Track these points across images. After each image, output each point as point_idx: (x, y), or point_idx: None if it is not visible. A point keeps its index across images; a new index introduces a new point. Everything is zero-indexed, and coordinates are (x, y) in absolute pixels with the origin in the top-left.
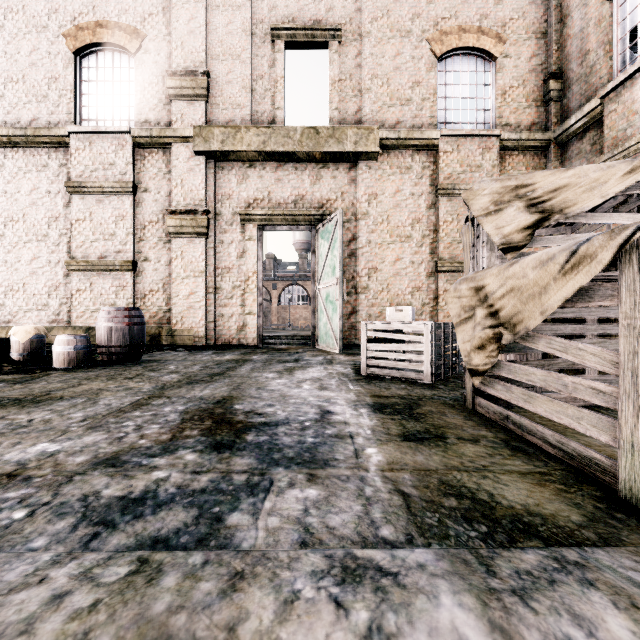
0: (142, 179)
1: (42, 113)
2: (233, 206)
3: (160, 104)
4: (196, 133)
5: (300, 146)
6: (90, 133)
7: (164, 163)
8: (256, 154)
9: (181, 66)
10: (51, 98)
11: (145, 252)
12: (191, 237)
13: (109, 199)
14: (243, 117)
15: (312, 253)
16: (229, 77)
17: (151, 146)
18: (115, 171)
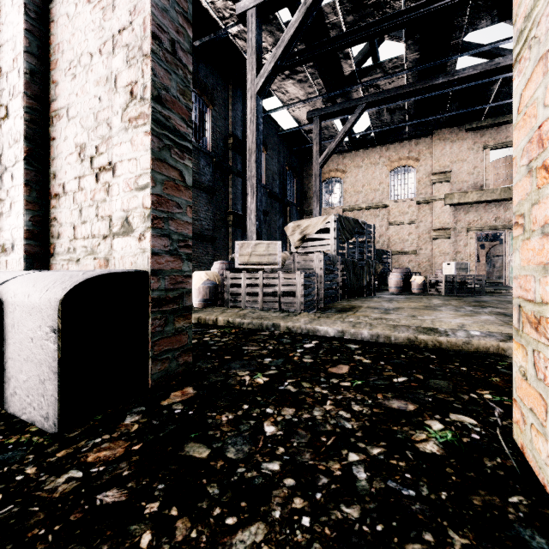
0: (418, 217)
1: (376, 196)
2: (461, 224)
3: (427, 186)
4: (446, 197)
5: (499, 196)
6: (398, 202)
7: (428, 210)
8: (475, 202)
9: (437, 170)
10: (380, 190)
11: (420, 246)
12: (442, 239)
13: (405, 226)
14: (467, 186)
15: (504, 243)
16: (460, 170)
17: (423, 204)
18: (408, 215)
